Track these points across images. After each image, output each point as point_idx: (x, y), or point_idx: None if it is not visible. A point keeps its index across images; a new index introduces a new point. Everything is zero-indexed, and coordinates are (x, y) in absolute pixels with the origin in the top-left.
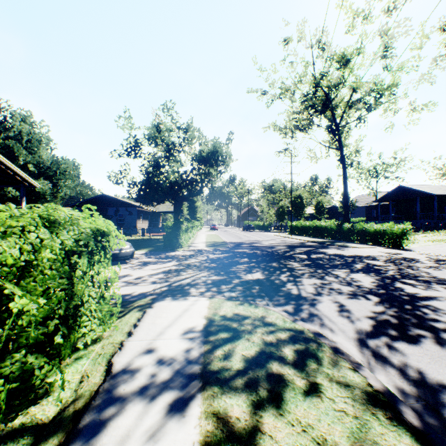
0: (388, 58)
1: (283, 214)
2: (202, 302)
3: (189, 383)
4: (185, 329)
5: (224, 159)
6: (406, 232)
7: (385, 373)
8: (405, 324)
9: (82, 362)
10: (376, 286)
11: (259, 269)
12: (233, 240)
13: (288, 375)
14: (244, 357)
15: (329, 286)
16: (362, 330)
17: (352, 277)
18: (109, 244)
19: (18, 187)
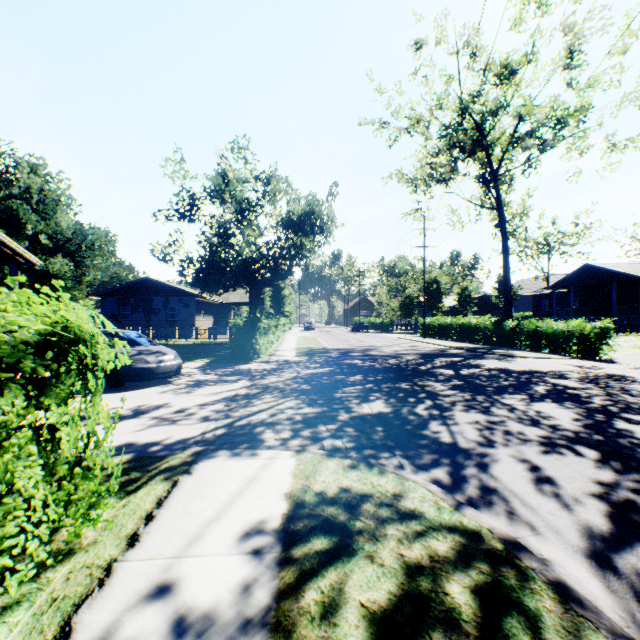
0: (575, 68)
1: (411, 308)
2: (283, 462)
3: None
4: (244, 527)
5: (324, 225)
6: (605, 334)
7: None
8: None
9: (14, 617)
10: (584, 428)
11: (381, 394)
12: (337, 345)
13: None
14: (365, 614)
15: (504, 428)
16: (594, 529)
17: (538, 409)
18: (96, 359)
19: (8, 264)
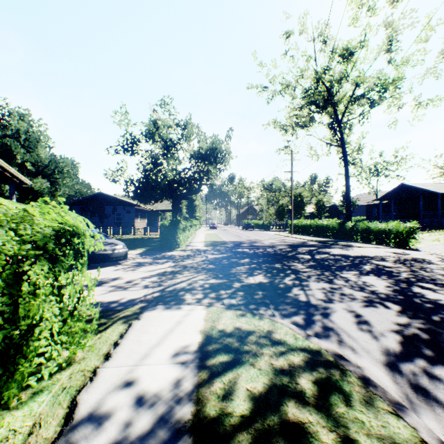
0: (393, 52)
1: (283, 213)
2: (198, 312)
3: (175, 439)
4: (175, 349)
5: (223, 157)
6: (413, 231)
7: (436, 417)
8: (439, 341)
9: (41, 398)
10: (393, 292)
11: (261, 271)
12: (232, 239)
13: (309, 425)
14: (249, 394)
15: (341, 292)
16: (391, 350)
17: (364, 280)
18: (83, 246)
19: (8, 184)
